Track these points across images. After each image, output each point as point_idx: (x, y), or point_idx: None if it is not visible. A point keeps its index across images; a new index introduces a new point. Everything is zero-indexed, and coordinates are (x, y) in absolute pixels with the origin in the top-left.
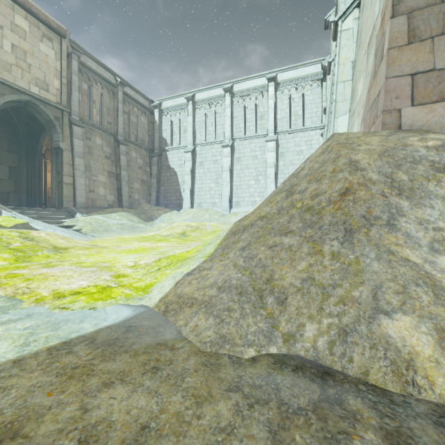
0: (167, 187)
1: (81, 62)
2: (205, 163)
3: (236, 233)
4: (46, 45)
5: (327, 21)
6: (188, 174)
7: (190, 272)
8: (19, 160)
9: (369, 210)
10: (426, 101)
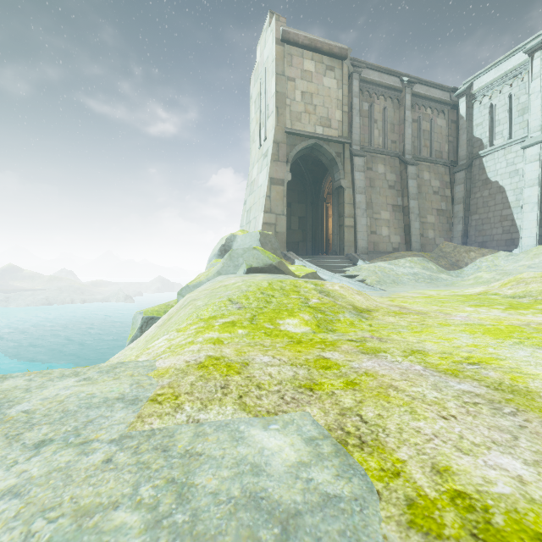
0: (482, 214)
1: (362, 79)
2: None
3: None
4: (329, 77)
5: None
6: (530, 186)
7: None
8: (305, 210)
9: None
10: None
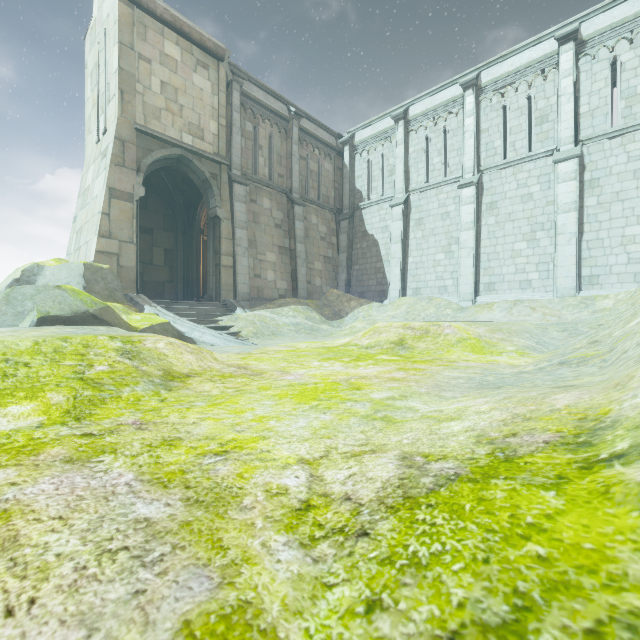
0: (362, 265)
1: (244, 93)
2: (426, 221)
3: None
4: (201, 76)
5: None
6: (396, 242)
7: None
8: (175, 241)
9: None
10: None
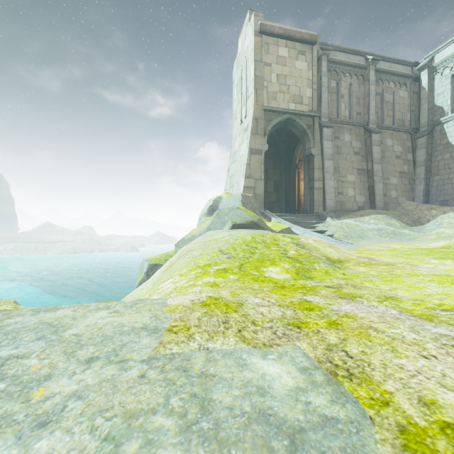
0: (443, 175)
1: (330, 60)
2: None
3: None
4: (300, 61)
5: None
6: None
7: None
8: (280, 175)
9: None
10: None
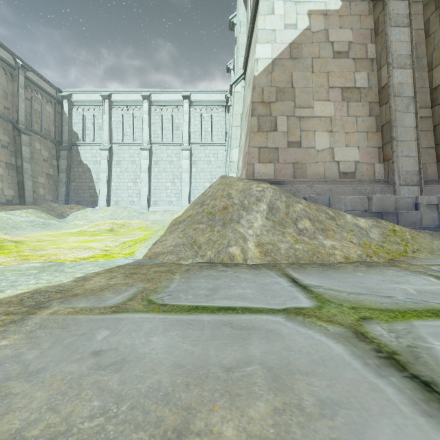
0: (79, 183)
1: None
2: (123, 163)
3: (175, 225)
4: None
5: (228, 67)
6: (104, 172)
7: (155, 244)
8: None
9: (232, 214)
10: (264, 162)
